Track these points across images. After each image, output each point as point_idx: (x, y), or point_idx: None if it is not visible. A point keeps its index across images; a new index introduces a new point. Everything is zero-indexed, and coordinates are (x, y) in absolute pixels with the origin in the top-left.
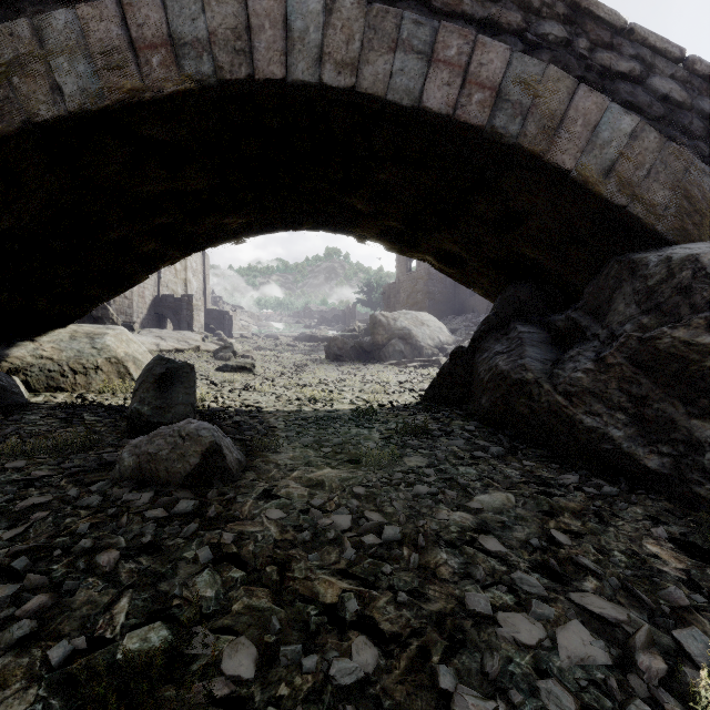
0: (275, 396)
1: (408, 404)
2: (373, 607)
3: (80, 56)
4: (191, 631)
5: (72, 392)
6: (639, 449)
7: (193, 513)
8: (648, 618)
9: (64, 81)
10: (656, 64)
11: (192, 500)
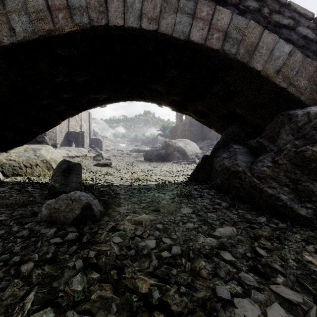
0: (120, 178)
1: (182, 181)
2: (167, 295)
3: (23, 13)
4: (66, 314)
5: (25, 176)
6: (295, 205)
7: (75, 239)
8: (313, 300)
9: (16, 25)
10: (300, 21)
11: (75, 233)
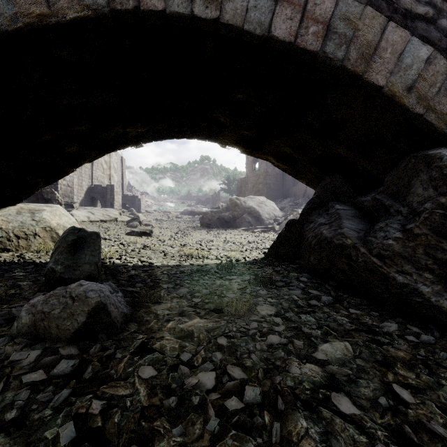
0: (164, 253)
1: (256, 259)
2: None
3: None
4: None
5: (16, 252)
6: (446, 303)
7: (71, 373)
8: None
9: None
10: (444, 9)
11: (72, 360)
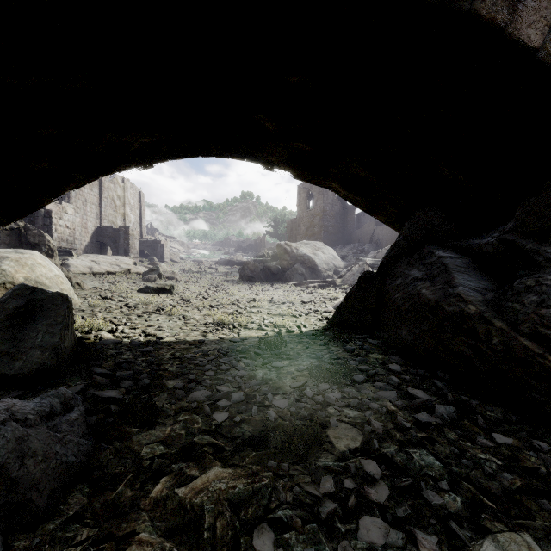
0: (184, 320)
1: (317, 329)
2: None
3: None
4: None
5: None
6: None
7: None
8: None
9: None
10: None
11: None
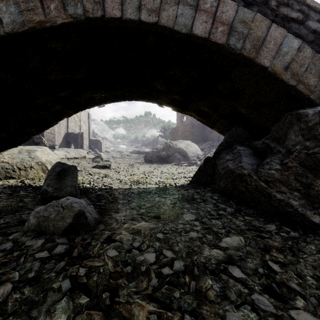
0: (119, 180)
1: (183, 184)
2: None
3: (12, 3)
4: None
5: (18, 179)
6: (308, 212)
7: (65, 253)
8: None
9: (3, 16)
10: (310, 14)
11: (65, 245)
